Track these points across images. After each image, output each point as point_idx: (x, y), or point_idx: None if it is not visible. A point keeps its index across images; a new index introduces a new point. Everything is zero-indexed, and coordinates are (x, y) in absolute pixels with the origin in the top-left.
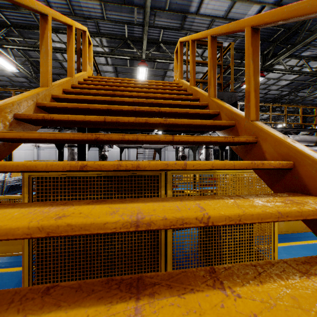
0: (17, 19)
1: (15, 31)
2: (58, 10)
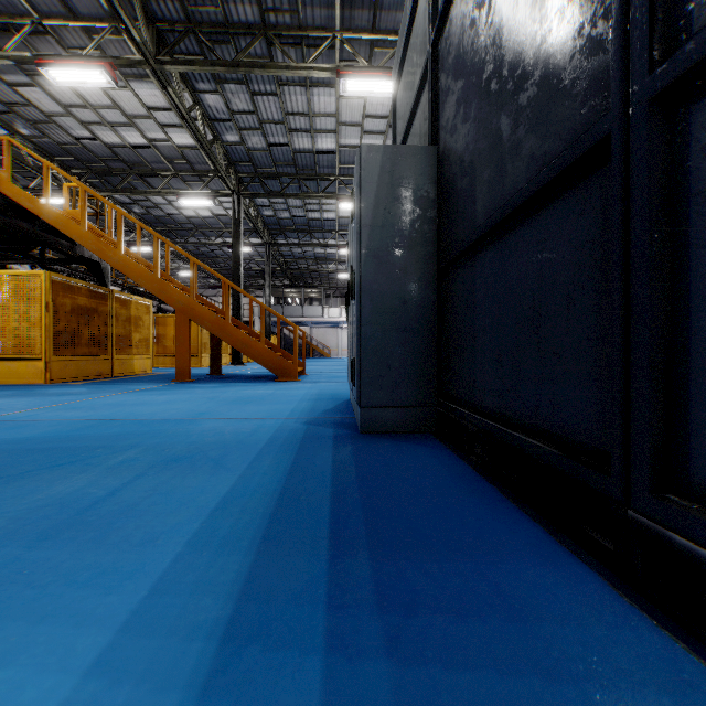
0: None
1: None
2: None
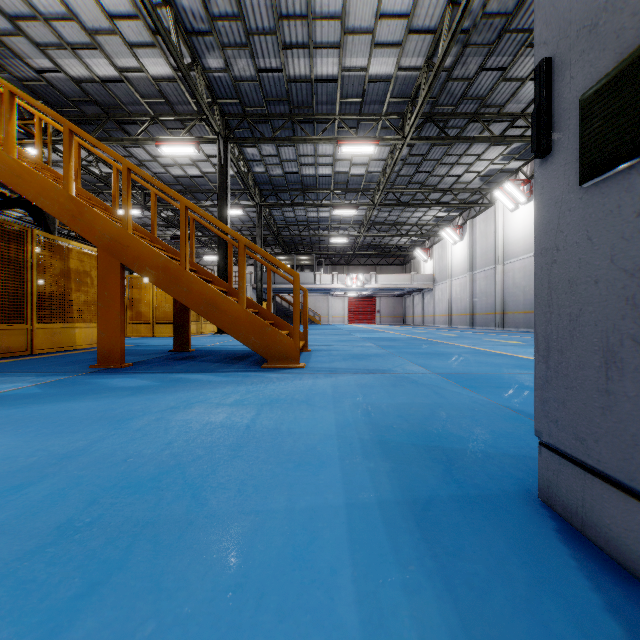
0: None
1: None
2: None
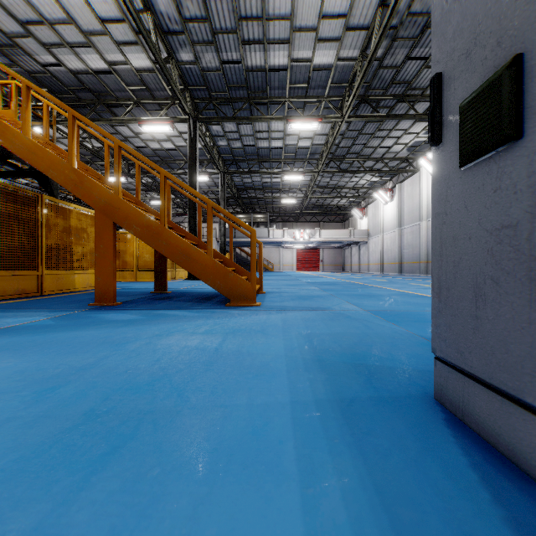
0: None
1: None
2: None
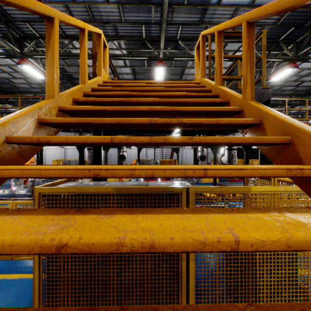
0: (44, 30)
1: (42, 42)
2: (79, 17)
